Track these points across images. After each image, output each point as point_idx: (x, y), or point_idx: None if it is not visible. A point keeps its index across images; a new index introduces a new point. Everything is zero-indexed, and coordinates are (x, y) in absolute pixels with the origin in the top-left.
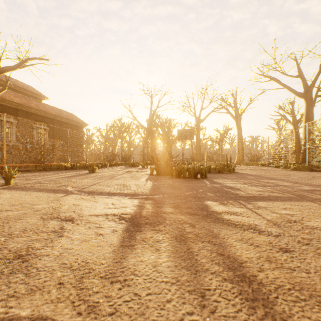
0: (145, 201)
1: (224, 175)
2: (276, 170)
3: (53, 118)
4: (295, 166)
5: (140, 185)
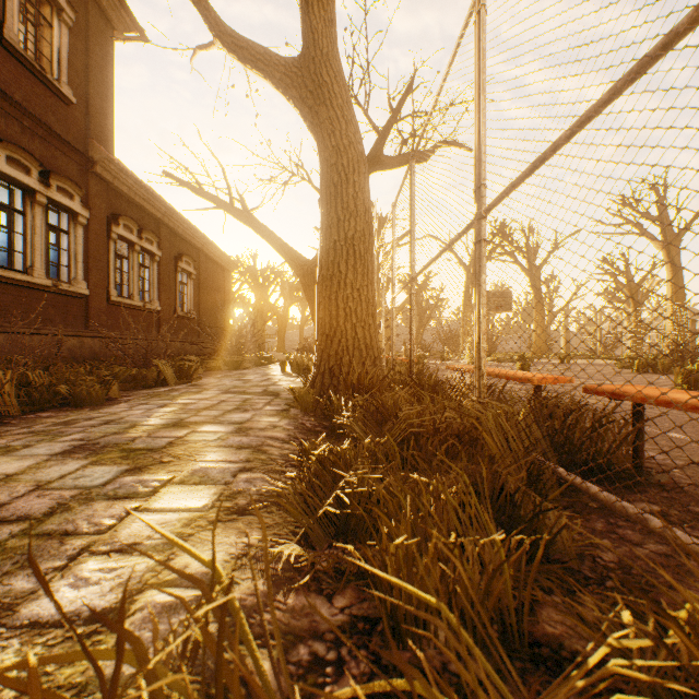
0: None
1: None
2: None
3: (201, 248)
4: None
5: None
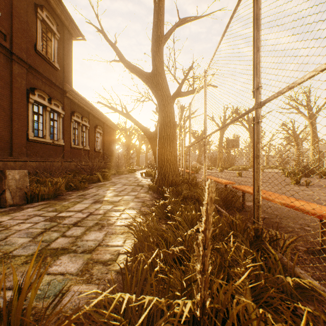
0: None
1: None
2: None
3: (105, 122)
4: None
5: None
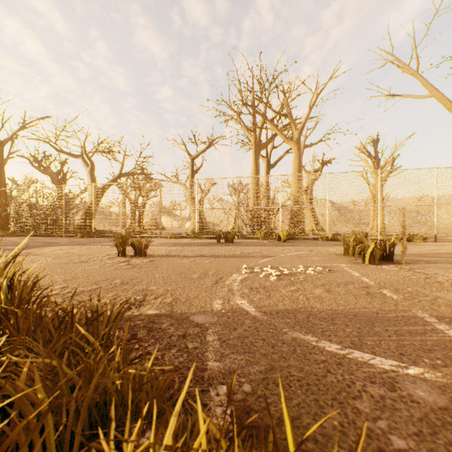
0: None
1: None
2: None
3: None
4: None
5: None
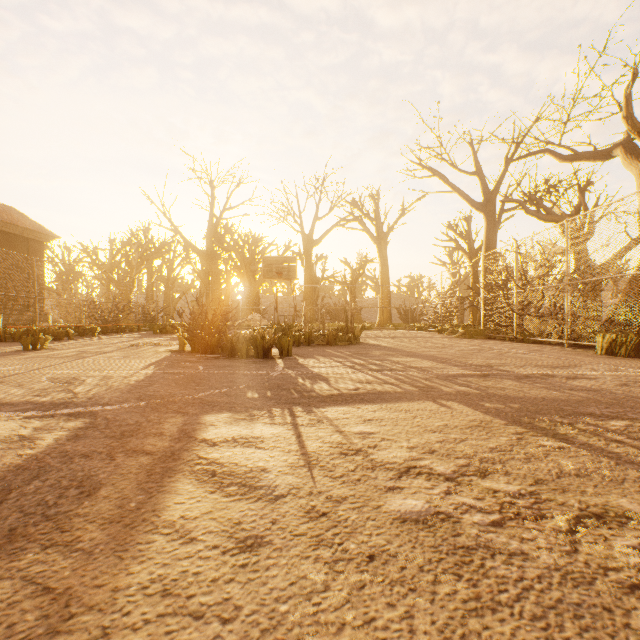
0: (62, 423)
1: (332, 350)
2: (434, 337)
3: None
4: (464, 330)
5: (113, 379)
